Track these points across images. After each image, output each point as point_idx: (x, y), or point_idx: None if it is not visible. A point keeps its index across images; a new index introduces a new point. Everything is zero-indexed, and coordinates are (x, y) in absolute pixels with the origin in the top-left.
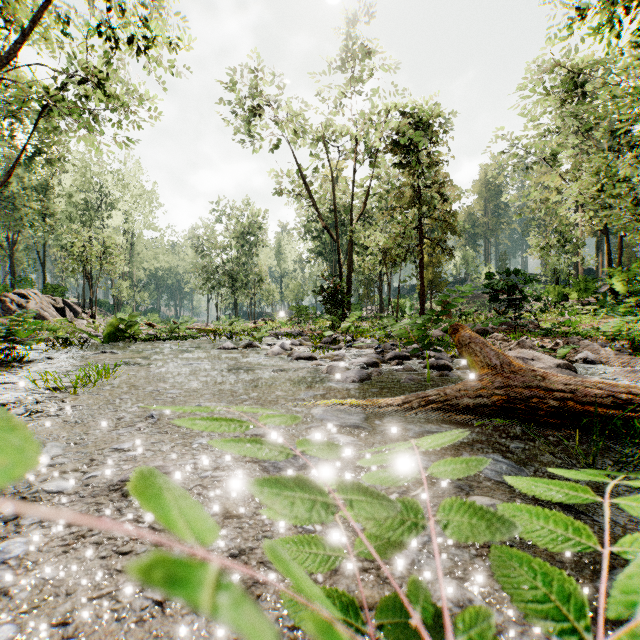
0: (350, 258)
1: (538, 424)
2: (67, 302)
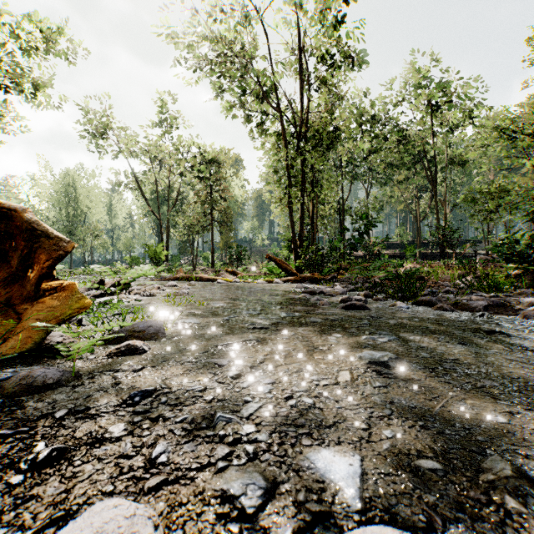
0: (168, 230)
1: (180, 280)
2: None
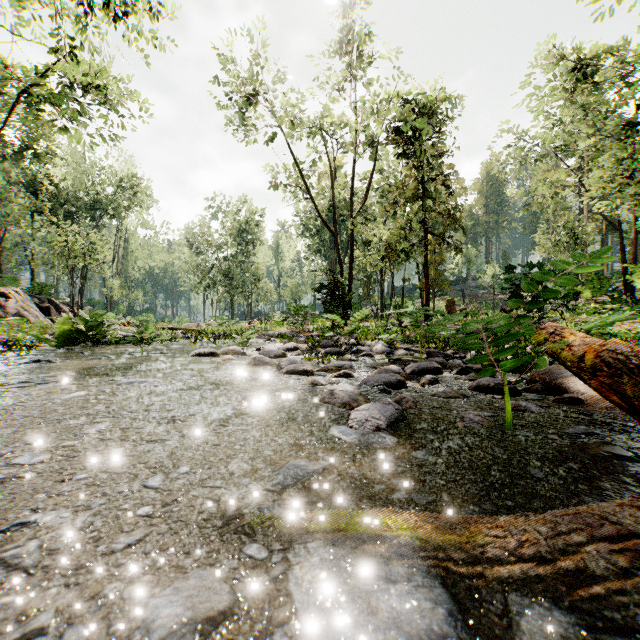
0: (351, 254)
1: None
2: (53, 301)
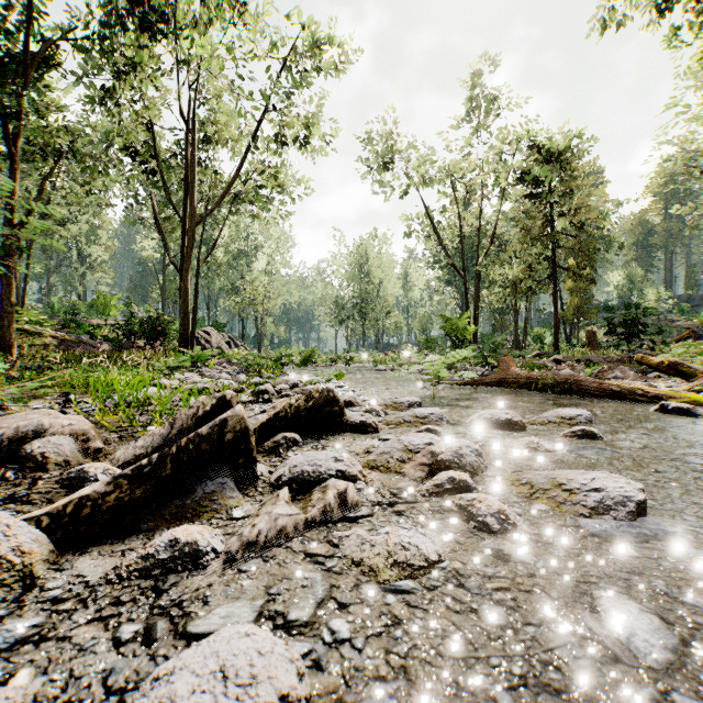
0: (477, 293)
1: (509, 387)
2: (230, 337)
